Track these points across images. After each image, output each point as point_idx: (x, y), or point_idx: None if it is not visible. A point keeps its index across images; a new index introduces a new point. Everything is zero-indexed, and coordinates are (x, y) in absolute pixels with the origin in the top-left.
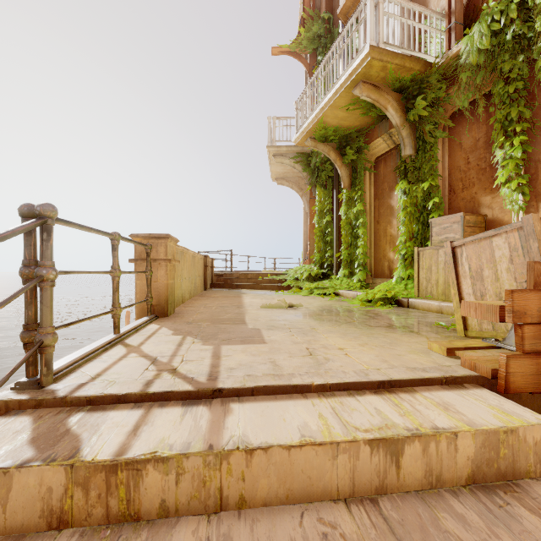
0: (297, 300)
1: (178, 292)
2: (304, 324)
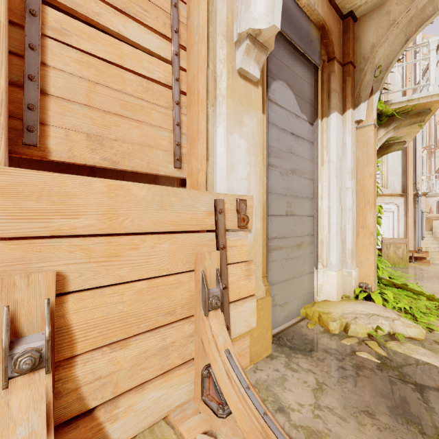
0: None
1: None
2: None
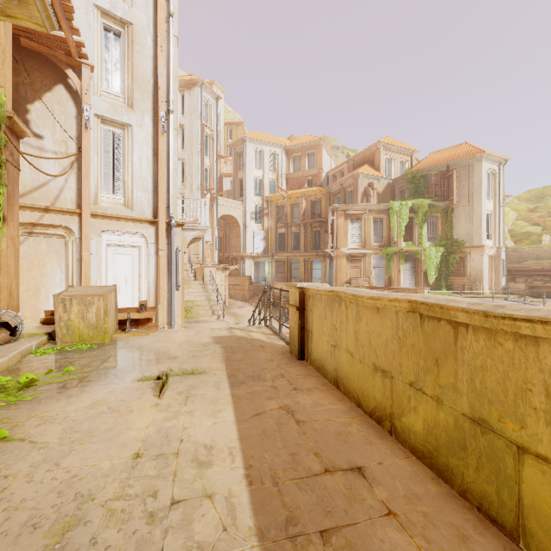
0: (90, 430)
1: (324, 356)
2: (182, 348)
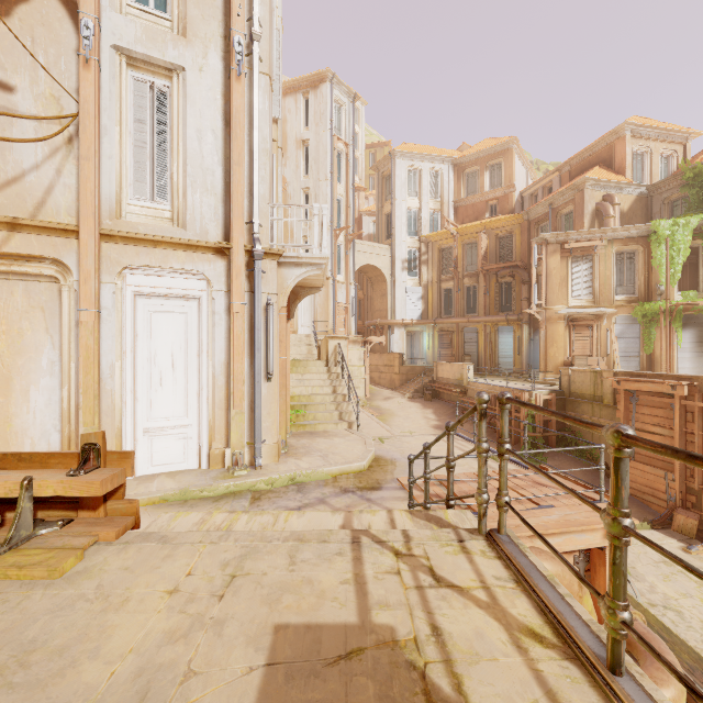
0: None
1: None
2: None
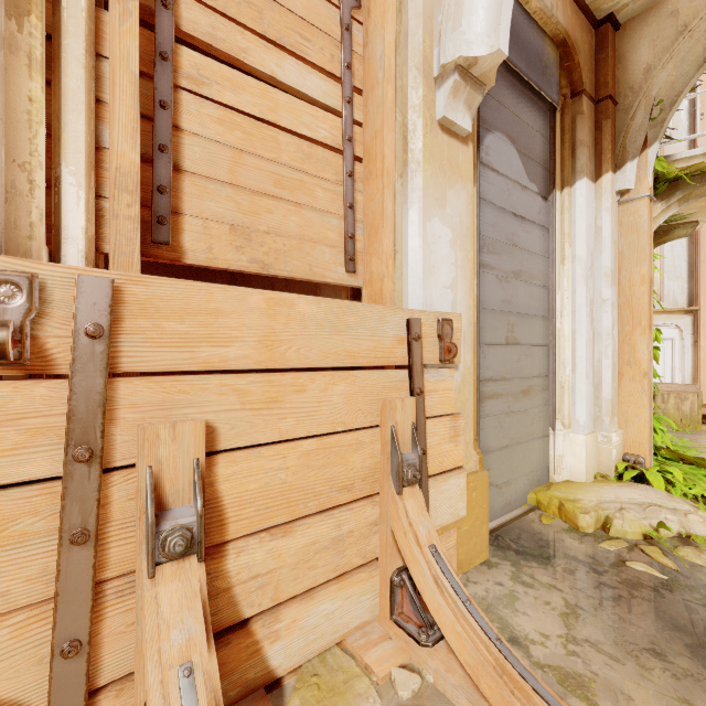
0: None
1: None
2: None
